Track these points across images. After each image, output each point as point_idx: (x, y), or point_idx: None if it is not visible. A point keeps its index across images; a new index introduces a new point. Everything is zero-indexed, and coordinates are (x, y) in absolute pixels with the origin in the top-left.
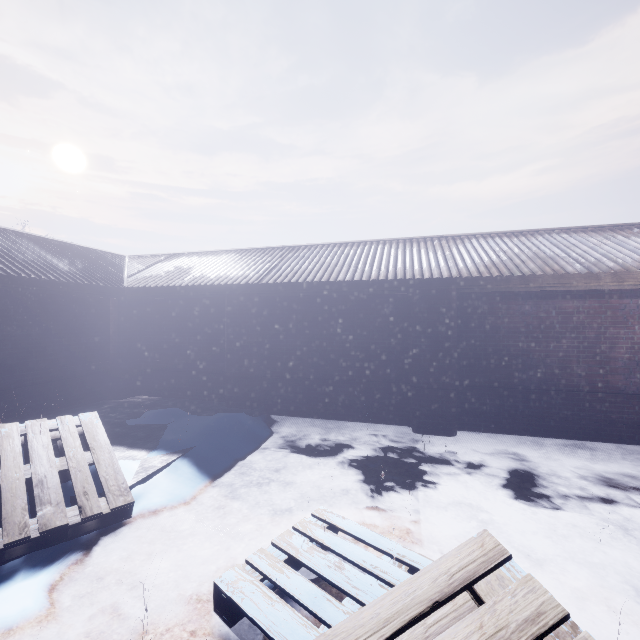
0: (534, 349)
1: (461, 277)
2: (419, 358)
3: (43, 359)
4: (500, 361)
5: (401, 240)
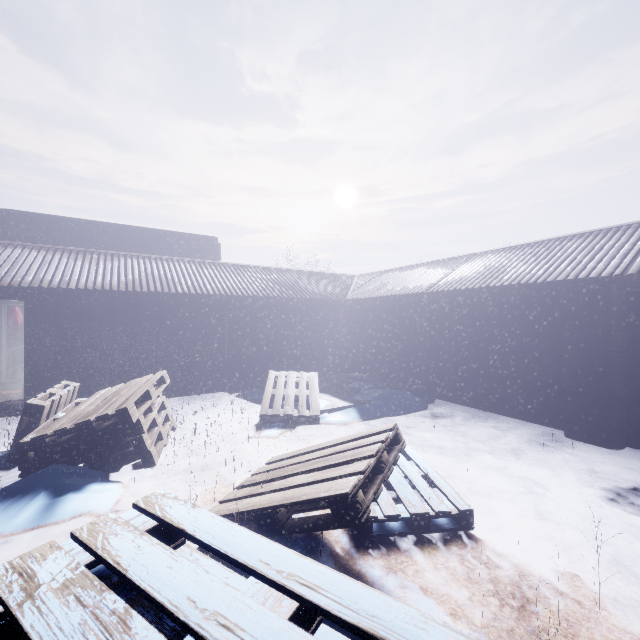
0: None
1: (624, 274)
2: (569, 361)
3: (305, 343)
4: None
5: (594, 232)
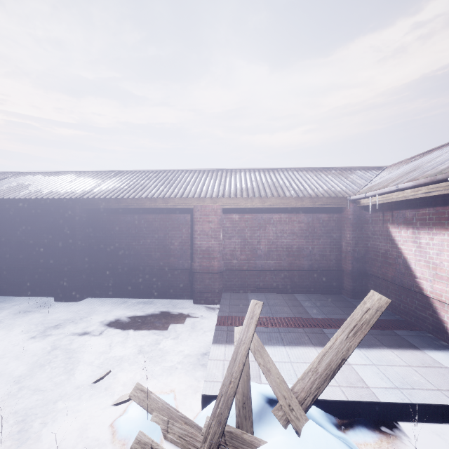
0: (132, 244)
1: (82, 198)
2: (55, 251)
3: None
4: (114, 252)
5: (94, 172)
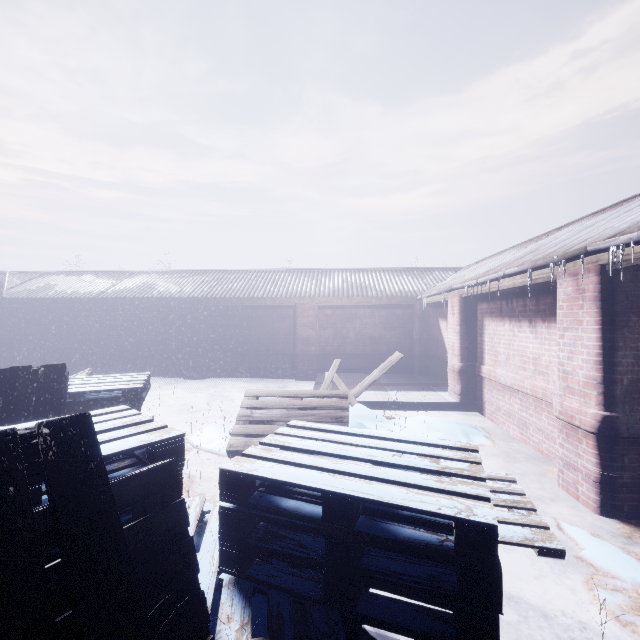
0: (245, 334)
1: (207, 297)
2: (186, 339)
3: None
4: (230, 340)
5: (202, 271)
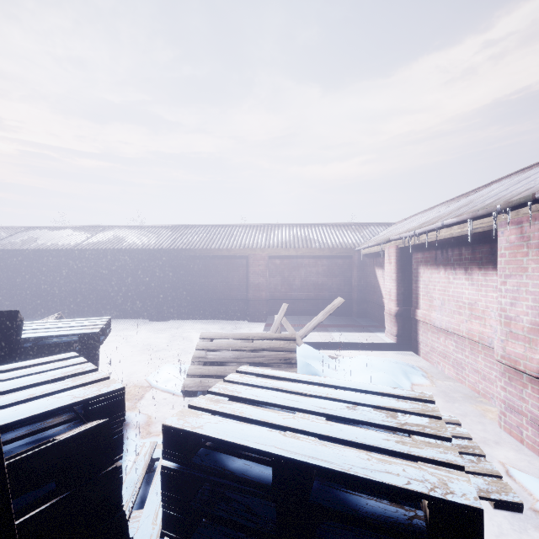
0: (204, 281)
1: (170, 249)
2: (151, 286)
3: None
4: (190, 287)
5: (167, 226)
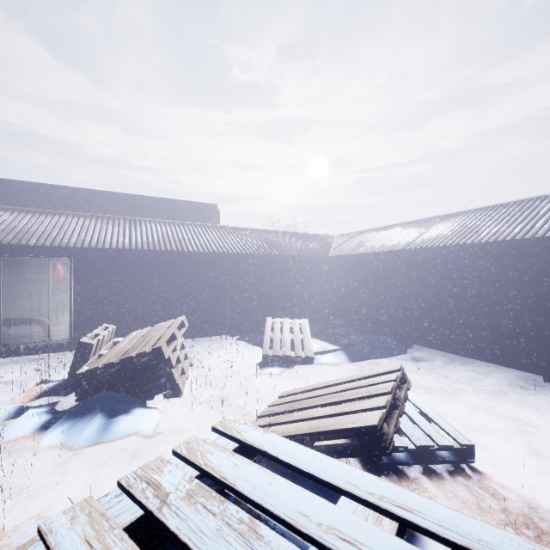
0: None
1: None
2: (548, 311)
3: (293, 294)
4: None
5: None
